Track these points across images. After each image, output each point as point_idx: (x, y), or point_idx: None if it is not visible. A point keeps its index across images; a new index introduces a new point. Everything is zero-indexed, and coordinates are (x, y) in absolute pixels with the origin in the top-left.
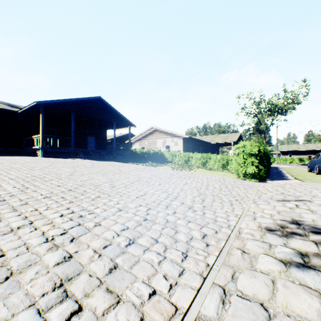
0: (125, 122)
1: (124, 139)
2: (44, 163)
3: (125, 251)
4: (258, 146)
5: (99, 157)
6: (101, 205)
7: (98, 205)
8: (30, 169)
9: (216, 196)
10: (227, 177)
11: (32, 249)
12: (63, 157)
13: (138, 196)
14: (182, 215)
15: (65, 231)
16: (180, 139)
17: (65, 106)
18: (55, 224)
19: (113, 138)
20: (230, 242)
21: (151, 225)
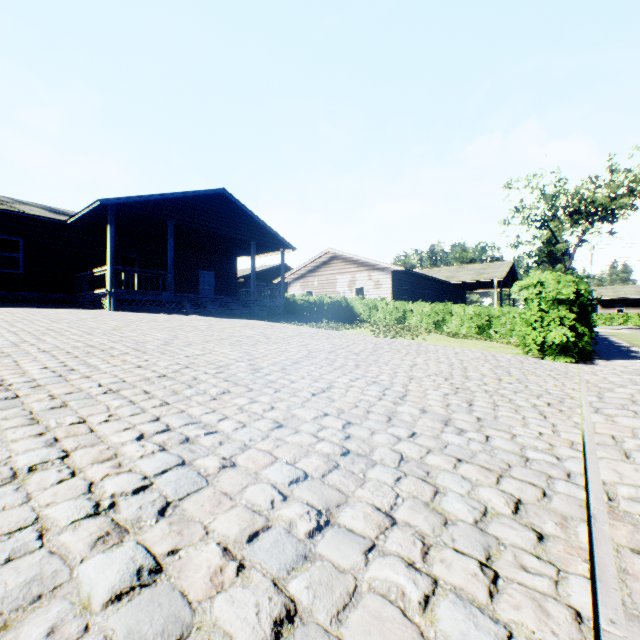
0: (274, 241)
1: (270, 277)
2: (114, 321)
3: (310, 553)
4: (574, 283)
5: (222, 311)
6: (233, 412)
7: (225, 412)
8: (85, 333)
9: (496, 395)
10: (500, 352)
11: (53, 537)
12: (152, 311)
13: (315, 393)
14: (434, 441)
15: (146, 483)
16: (385, 274)
17: (156, 208)
18: (122, 462)
19: (249, 275)
20: (603, 529)
21: (364, 468)
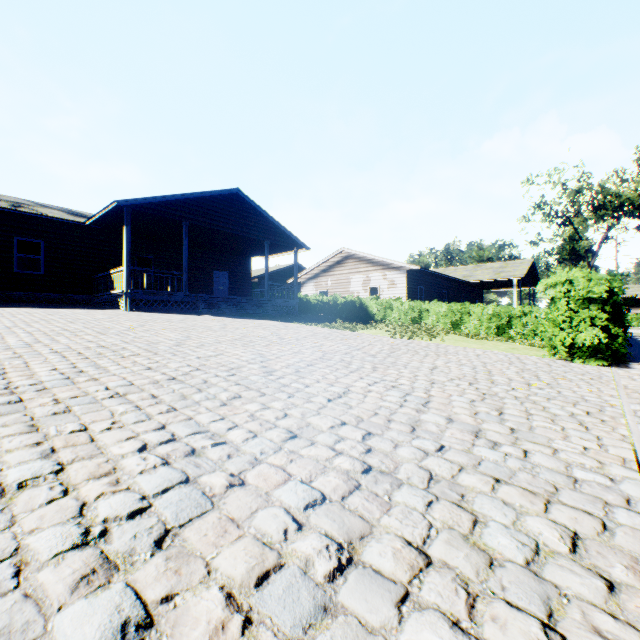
0: (287, 241)
1: (283, 277)
2: (129, 321)
3: (331, 604)
4: (606, 280)
5: (236, 311)
6: (244, 419)
7: (235, 419)
8: (99, 333)
9: (528, 402)
10: (524, 354)
11: (31, 575)
12: (167, 311)
13: (331, 398)
14: (465, 457)
15: (143, 505)
16: (400, 273)
17: (171, 209)
18: (120, 478)
19: (263, 275)
20: None
21: (389, 490)
